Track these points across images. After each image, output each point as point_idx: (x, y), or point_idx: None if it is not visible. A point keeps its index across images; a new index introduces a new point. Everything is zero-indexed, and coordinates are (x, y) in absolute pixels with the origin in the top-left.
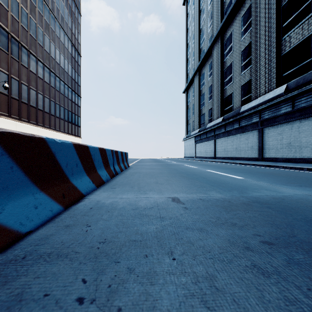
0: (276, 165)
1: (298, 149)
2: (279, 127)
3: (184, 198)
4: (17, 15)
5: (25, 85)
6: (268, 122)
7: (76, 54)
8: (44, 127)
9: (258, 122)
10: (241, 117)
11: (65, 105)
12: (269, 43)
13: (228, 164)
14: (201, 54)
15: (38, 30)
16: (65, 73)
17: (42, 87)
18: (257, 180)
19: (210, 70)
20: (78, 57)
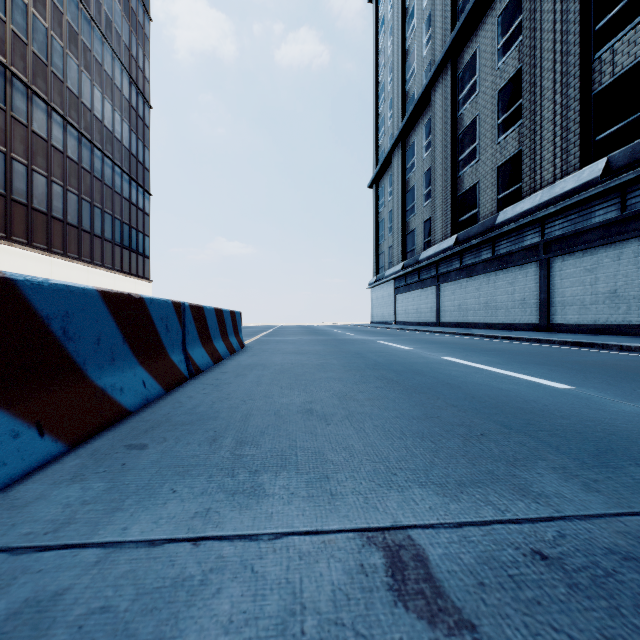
0: (600, 343)
1: (636, 304)
2: (589, 255)
3: (450, 548)
4: (1, 7)
5: (20, 163)
6: (561, 245)
7: (141, 101)
8: (66, 258)
9: (537, 244)
10: (498, 234)
11: (115, 209)
12: (565, 68)
13: (479, 339)
14: (407, 103)
15: (53, 45)
16: (114, 142)
17: (61, 169)
18: (621, 394)
19: (428, 137)
20: (145, 108)
